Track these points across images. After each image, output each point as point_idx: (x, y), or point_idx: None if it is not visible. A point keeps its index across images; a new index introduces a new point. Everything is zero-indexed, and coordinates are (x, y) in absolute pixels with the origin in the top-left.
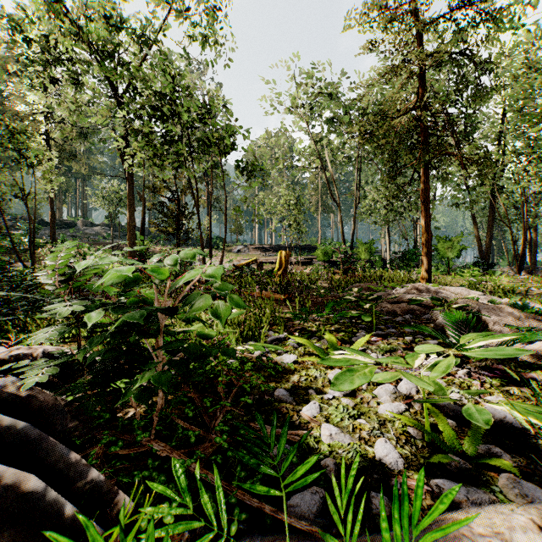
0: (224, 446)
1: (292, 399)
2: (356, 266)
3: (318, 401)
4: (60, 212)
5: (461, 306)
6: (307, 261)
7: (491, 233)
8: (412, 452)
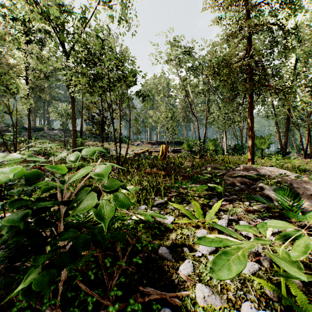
0: None
1: (172, 256)
2: (207, 153)
3: (191, 259)
4: (34, 122)
5: (278, 180)
6: (178, 150)
7: (287, 134)
8: None
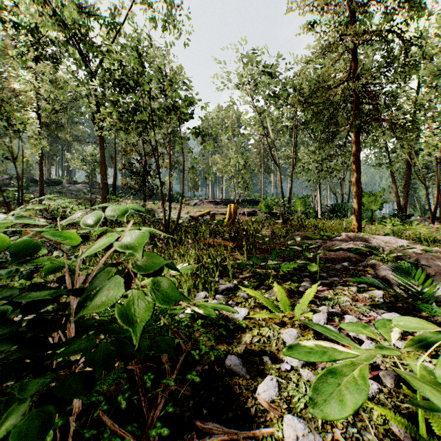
0: None
1: (245, 370)
2: (294, 217)
3: (274, 374)
4: (49, 173)
5: (399, 255)
6: (252, 212)
7: (408, 189)
8: None
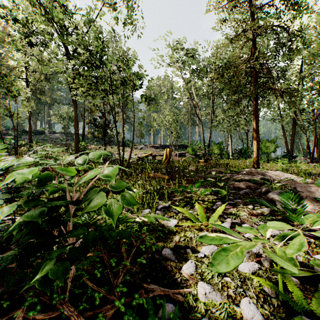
0: (122, 309)
1: (175, 257)
2: (212, 157)
3: (193, 259)
4: (35, 125)
5: (283, 184)
6: (182, 154)
7: (294, 137)
8: (270, 311)
